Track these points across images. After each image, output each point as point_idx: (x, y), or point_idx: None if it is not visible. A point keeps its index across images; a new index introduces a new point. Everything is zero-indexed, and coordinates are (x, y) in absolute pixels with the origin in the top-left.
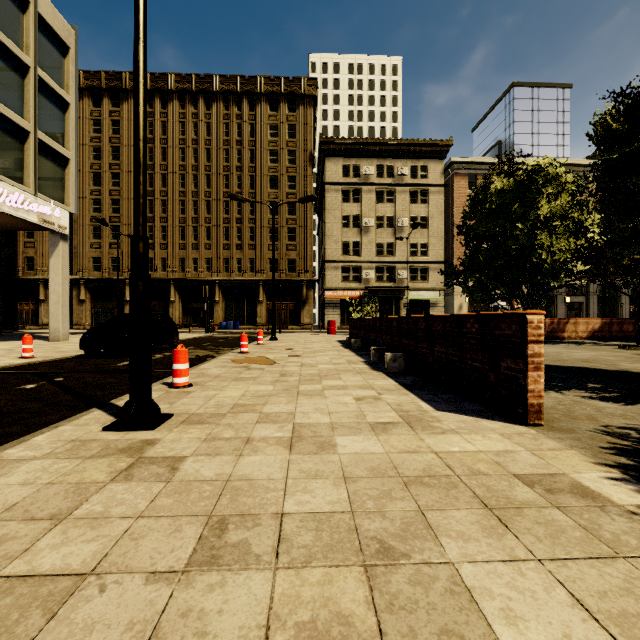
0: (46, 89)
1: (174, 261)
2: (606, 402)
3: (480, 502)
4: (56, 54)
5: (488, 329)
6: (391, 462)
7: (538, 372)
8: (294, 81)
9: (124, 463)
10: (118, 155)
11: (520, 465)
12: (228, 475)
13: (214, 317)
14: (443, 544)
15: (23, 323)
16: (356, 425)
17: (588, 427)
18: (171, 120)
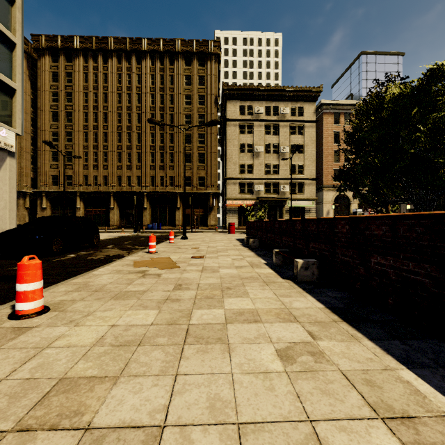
0: None
1: (113, 178)
2: None
3: None
4: (3, 2)
5: None
6: None
7: None
8: (203, 43)
9: None
10: (71, 98)
11: None
12: None
13: (143, 220)
14: None
15: None
16: None
17: None
18: (111, 72)
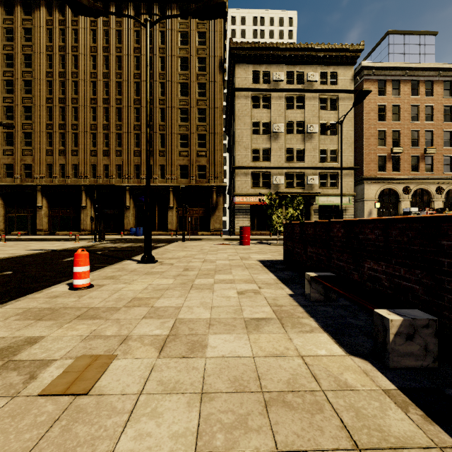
0: None
1: (85, 167)
2: None
3: None
4: None
5: None
6: None
7: None
8: None
9: None
10: (30, 63)
11: None
12: None
13: (125, 223)
14: None
15: None
16: None
17: None
18: (82, 28)
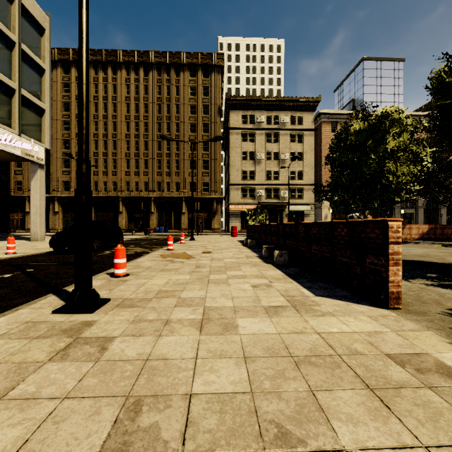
0: (28, 59)
1: (122, 184)
2: (445, 289)
3: (362, 382)
4: (35, 34)
5: (355, 233)
6: (283, 342)
7: (397, 267)
8: (207, 55)
9: (63, 343)
10: None
11: (389, 345)
12: (147, 355)
13: (150, 224)
14: (335, 428)
15: (14, 228)
16: (253, 308)
17: (437, 310)
18: (120, 83)
